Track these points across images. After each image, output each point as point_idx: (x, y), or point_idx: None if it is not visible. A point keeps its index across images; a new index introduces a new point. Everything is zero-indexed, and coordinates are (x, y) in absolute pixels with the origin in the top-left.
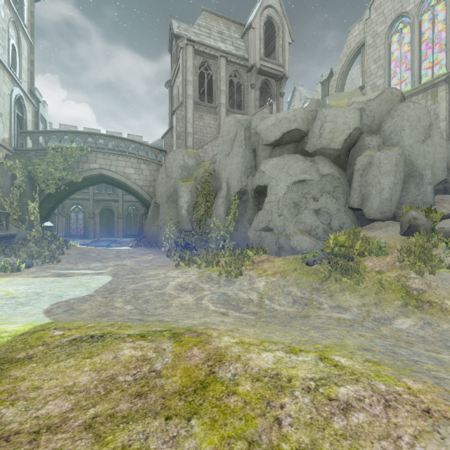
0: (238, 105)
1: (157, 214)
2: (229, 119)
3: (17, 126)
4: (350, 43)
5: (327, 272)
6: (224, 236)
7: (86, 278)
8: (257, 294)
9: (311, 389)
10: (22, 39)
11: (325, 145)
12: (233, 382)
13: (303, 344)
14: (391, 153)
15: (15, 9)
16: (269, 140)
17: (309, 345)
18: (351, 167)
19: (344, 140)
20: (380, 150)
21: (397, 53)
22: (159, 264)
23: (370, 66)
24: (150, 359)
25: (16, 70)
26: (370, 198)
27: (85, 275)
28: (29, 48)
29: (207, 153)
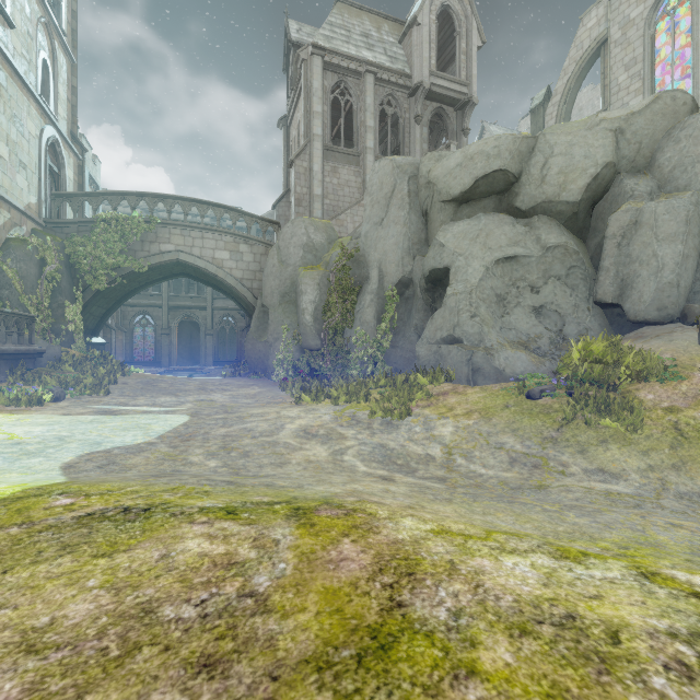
0: (393, 152)
1: (265, 324)
2: (382, 164)
3: (51, 187)
4: (582, 40)
5: (569, 409)
6: (374, 357)
7: (148, 417)
8: (441, 447)
9: (695, 671)
10: (58, 52)
11: (551, 197)
12: (460, 637)
13: (570, 540)
14: (677, 202)
15: (47, 4)
16: (452, 193)
17: (583, 542)
18: (598, 234)
19: (587, 185)
20: (653, 199)
21: (664, 55)
22: (269, 400)
23: (617, 76)
24: (244, 564)
25: (49, 100)
26: (638, 284)
27: (146, 413)
28: (70, 68)
29: (345, 227)
